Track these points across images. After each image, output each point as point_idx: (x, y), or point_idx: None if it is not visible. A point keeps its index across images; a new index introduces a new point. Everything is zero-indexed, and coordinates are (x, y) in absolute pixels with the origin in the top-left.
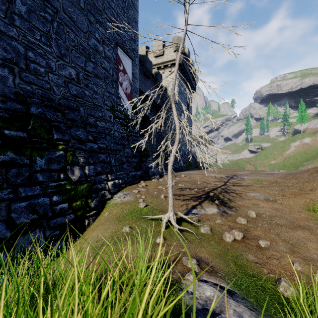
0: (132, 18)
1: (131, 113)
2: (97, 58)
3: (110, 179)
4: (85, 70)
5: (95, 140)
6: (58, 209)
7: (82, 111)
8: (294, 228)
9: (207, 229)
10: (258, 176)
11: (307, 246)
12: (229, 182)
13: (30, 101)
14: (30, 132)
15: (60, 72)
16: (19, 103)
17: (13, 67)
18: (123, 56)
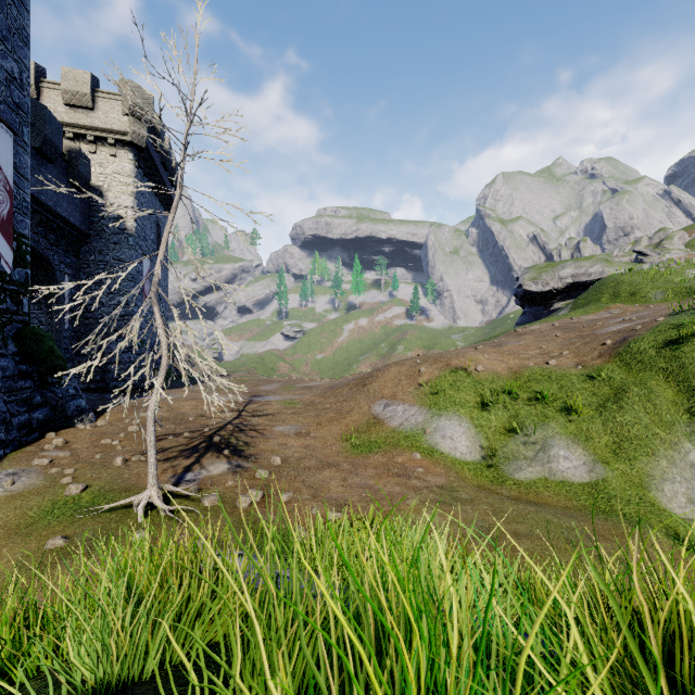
0: (15, 27)
1: (12, 265)
2: None
3: None
4: None
5: None
6: None
7: None
8: (322, 468)
9: (215, 499)
10: (291, 394)
11: (330, 486)
12: (246, 410)
13: None
14: None
15: None
16: None
17: None
18: None
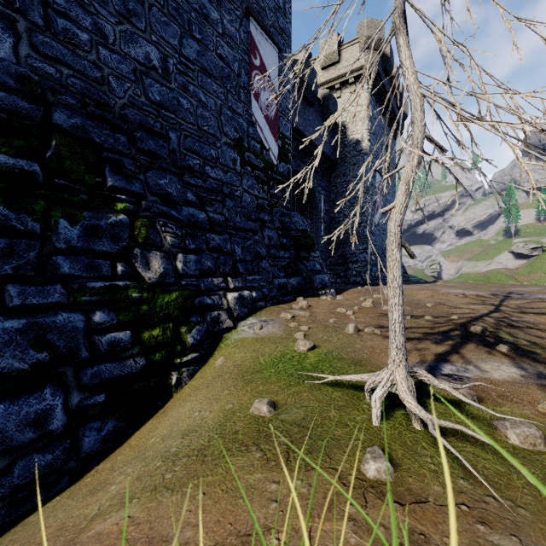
0: None
1: (278, 160)
2: (206, 34)
3: (231, 288)
4: (181, 55)
5: (201, 205)
6: (106, 344)
7: (174, 140)
8: None
9: (534, 436)
10: None
11: None
12: (505, 305)
13: (53, 99)
14: (48, 164)
15: (125, 48)
16: (26, 100)
17: (15, 18)
18: (262, 38)
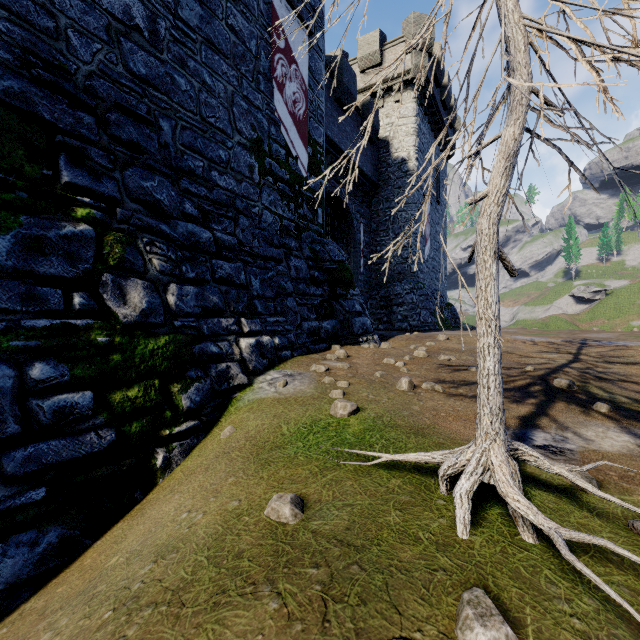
0: None
1: (308, 172)
2: None
3: (245, 331)
4: (177, 17)
5: (205, 221)
6: (50, 411)
7: (167, 132)
8: None
9: None
10: None
11: None
12: (585, 353)
13: None
14: None
15: None
16: None
17: None
18: (287, 14)
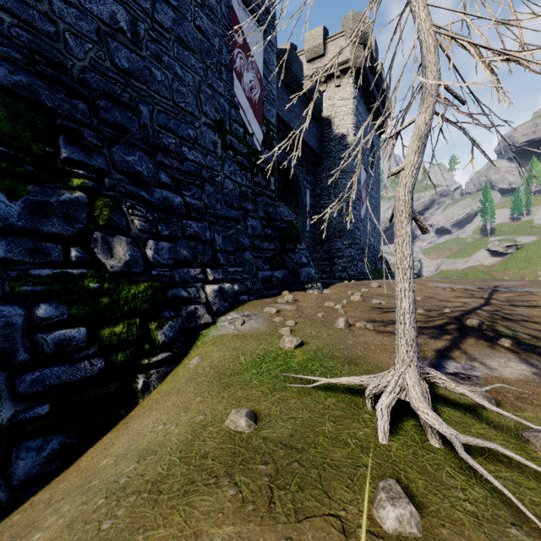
0: None
1: (262, 146)
2: (182, 2)
3: (210, 279)
4: (154, 20)
5: (177, 188)
6: (52, 343)
7: (146, 115)
8: None
9: None
10: None
11: None
12: (495, 298)
13: None
14: None
15: (85, 3)
16: None
17: None
18: (245, 15)
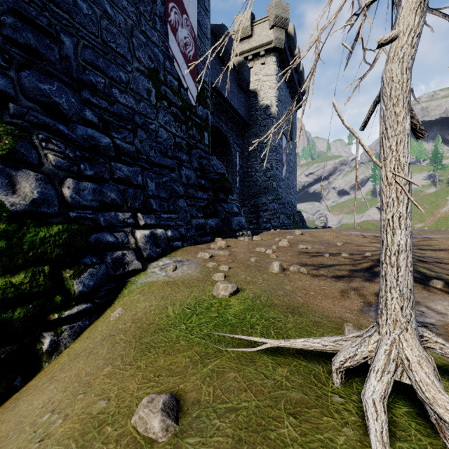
0: None
1: (197, 102)
2: None
3: (141, 224)
4: None
5: (105, 129)
6: None
7: (69, 47)
8: None
9: None
10: None
11: None
12: None
13: None
14: None
15: None
16: None
17: None
18: None
